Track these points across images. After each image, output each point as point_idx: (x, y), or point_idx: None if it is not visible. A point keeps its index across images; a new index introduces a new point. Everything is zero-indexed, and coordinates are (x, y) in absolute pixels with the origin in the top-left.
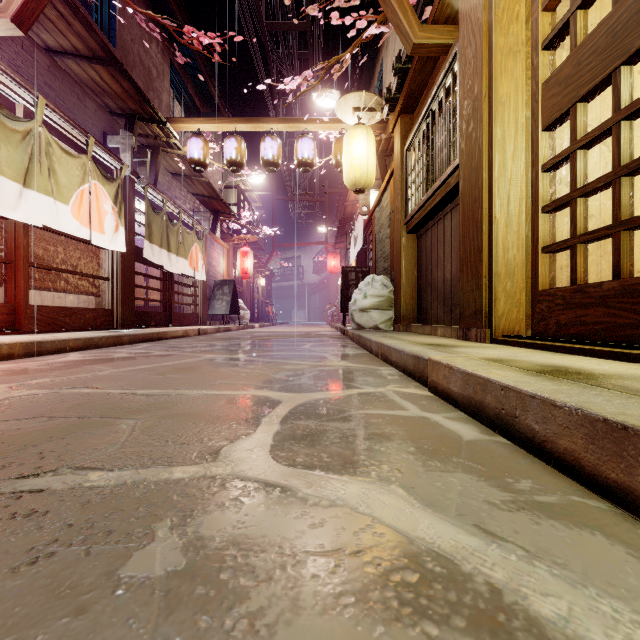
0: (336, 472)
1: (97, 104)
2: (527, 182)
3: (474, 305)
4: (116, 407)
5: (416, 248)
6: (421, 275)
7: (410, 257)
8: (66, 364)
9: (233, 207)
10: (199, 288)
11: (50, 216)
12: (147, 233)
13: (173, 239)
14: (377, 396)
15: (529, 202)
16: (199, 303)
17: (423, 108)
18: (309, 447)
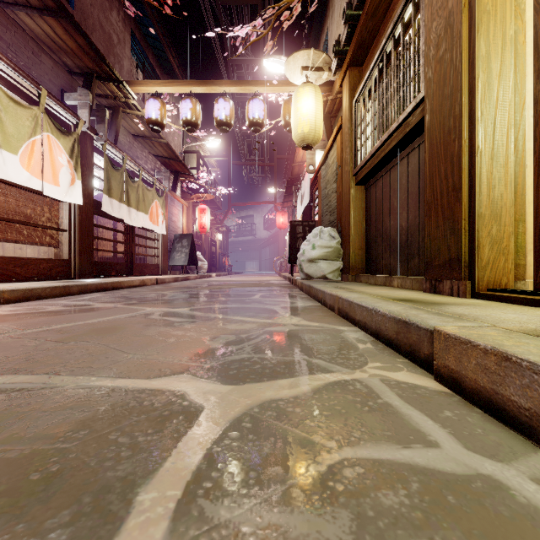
0: None
1: (54, 61)
2: (514, 107)
3: (447, 253)
4: None
5: (365, 199)
6: (370, 225)
7: (359, 208)
8: None
9: (193, 171)
10: (160, 241)
11: None
12: (106, 188)
13: (133, 195)
14: (361, 394)
15: (516, 131)
16: (160, 255)
17: (375, 53)
18: None
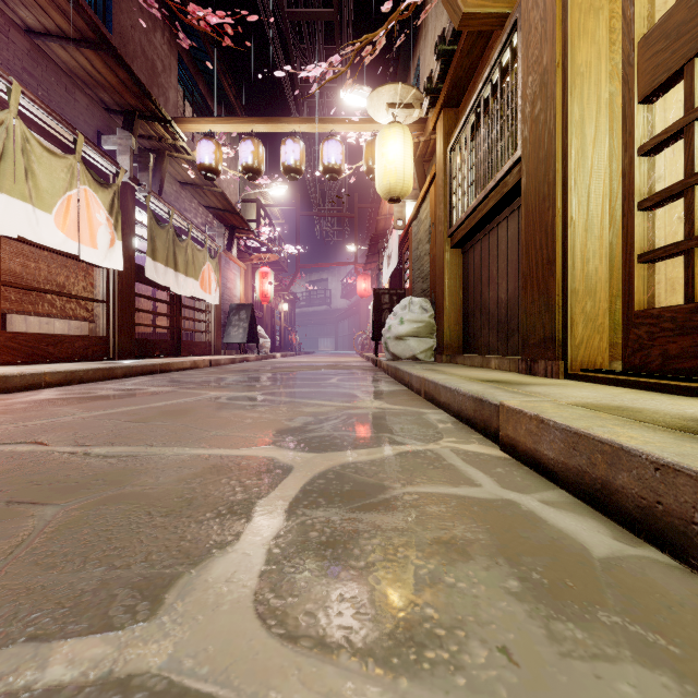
0: (380, 661)
1: (90, 98)
2: (611, 175)
3: (542, 331)
4: (45, 480)
5: (462, 265)
6: (468, 296)
7: (455, 275)
8: (28, 405)
9: (252, 223)
10: (212, 313)
11: (28, 226)
12: (150, 249)
13: (181, 257)
14: (430, 458)
15: (614, 200)
16: (212, 330)
17: (472, 97)
18: (328, 578)
